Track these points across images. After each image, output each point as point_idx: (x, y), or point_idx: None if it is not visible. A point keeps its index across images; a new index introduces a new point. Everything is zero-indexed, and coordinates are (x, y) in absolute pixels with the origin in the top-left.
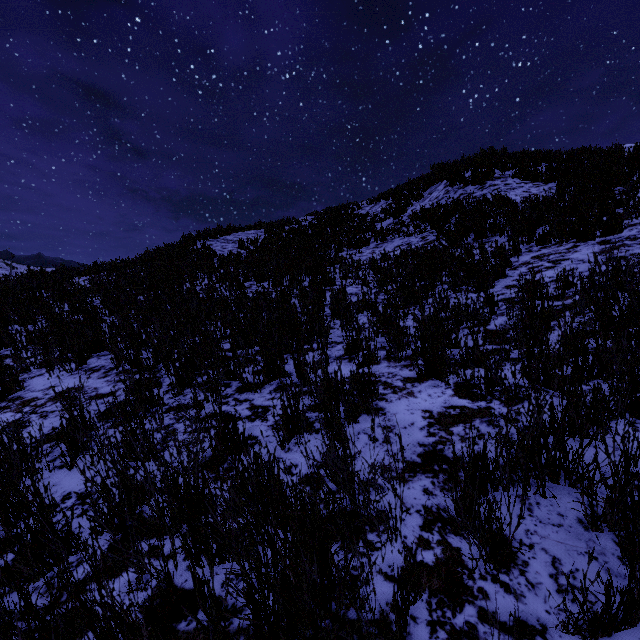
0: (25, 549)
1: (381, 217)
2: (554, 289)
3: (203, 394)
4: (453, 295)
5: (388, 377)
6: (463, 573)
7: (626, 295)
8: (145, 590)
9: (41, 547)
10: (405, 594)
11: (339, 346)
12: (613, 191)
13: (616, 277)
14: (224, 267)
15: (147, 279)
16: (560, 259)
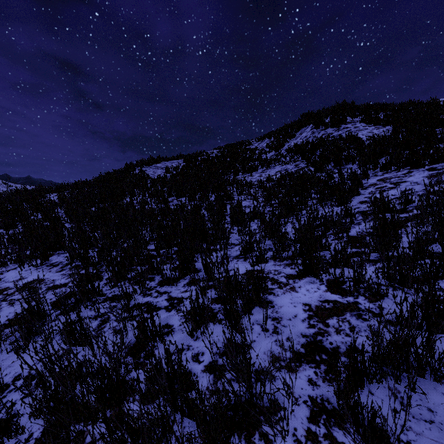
0: None
1: (266, 150)
2: (397, 204)
3: (132, 287)
4: (320, 208)
5: (274, 274)
6: None
7: None
8: None
9: None
10: None
11: (237, 247)
12: (435, 131)
13: None
14: (154, 186)
15: (98, 195)
16: (399, 181)
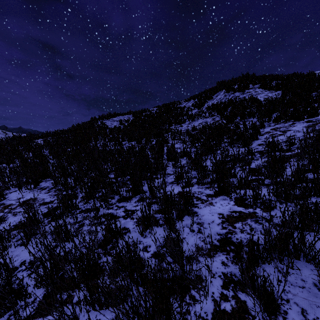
0: None
1: (191, 108)
2: (284, 146)
3: (99, 203)
4: (230, 149)
5: (198, 194)
6: (249, 318)
7: None
8: None
9: (4, 297)
10: None
11: (171, 176)
12: (312, 95)
13: (319, 140)
14: (112, 134)
15: (72, 140)
16: (286, 130)
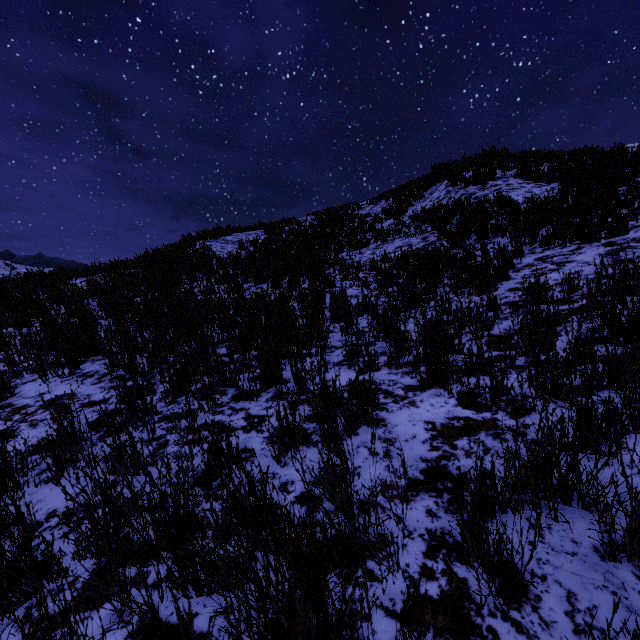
0: (0, 578)
1: (382, 217)
2: (559, 292)
3: (197, 403)
4: (455, 298)
5: (389, 385)
6: (470, 609)
7: (634, 299)
8: (128, 624)
9: (18, 575)
10: (408, 635)
11: (338, 351)
12: (617, 191)
13: (624, 281)
14: (223, 268)
15: (145, 281)
16: (564, 261)
